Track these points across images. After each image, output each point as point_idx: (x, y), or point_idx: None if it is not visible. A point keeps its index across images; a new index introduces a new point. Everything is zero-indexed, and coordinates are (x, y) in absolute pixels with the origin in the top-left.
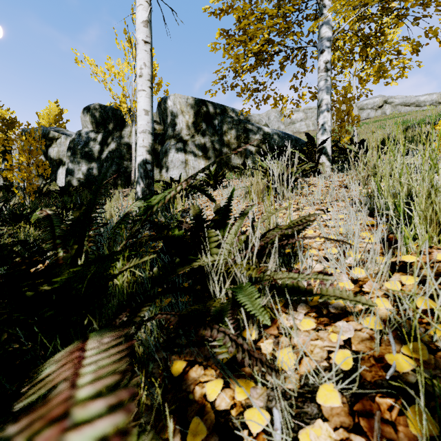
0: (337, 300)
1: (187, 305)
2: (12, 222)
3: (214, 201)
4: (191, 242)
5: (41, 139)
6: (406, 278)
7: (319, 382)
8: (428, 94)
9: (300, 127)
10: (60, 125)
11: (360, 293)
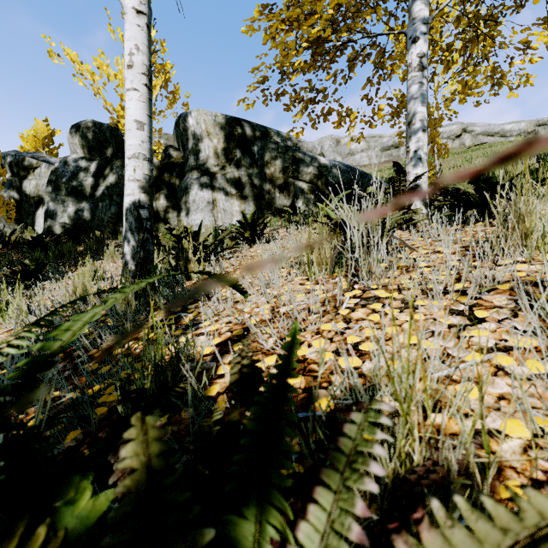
0: None
1: None
2: None
3: (244, 294)
4: None
5: (13, 168)
6: None
7: None
8: (515, 122)
9: (360, 160)
10: (51, 150)
11: None
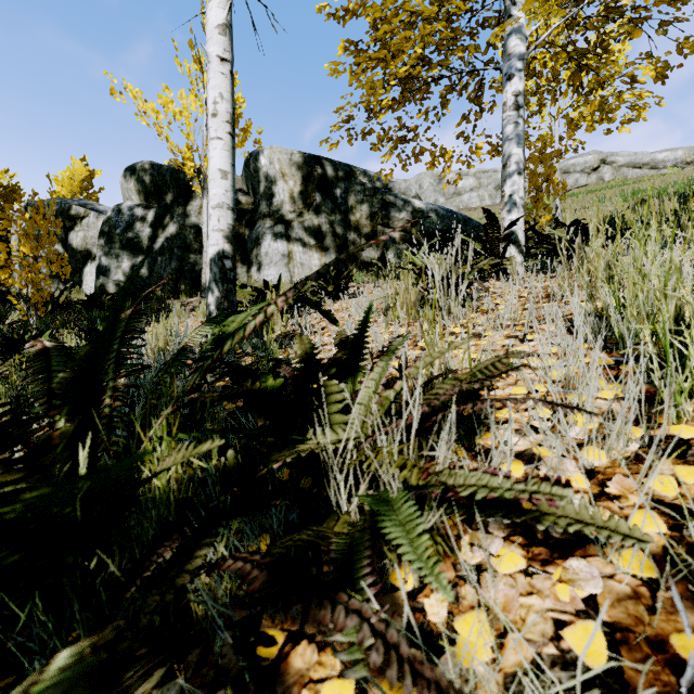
0: (573, 526)
1: (289, 512)
2: (3, 355)
3: (335, 323)
4: (295, 398)
5: (57, 218)
6: (685, 471)
7: (544, 693)
8: (670, 150)
9: (469, 201)
10: (90, 195)
11: (601, 497)
